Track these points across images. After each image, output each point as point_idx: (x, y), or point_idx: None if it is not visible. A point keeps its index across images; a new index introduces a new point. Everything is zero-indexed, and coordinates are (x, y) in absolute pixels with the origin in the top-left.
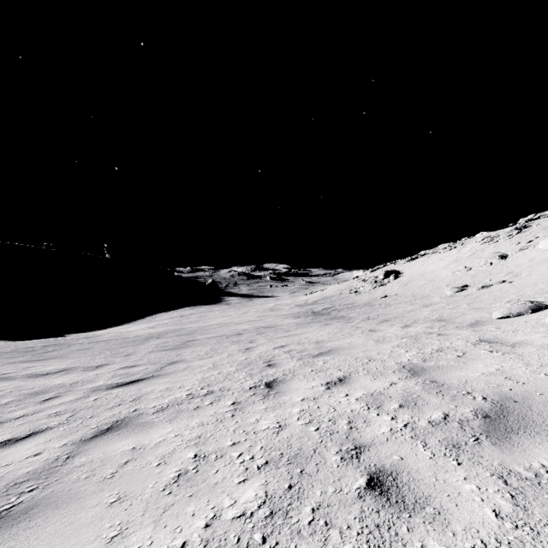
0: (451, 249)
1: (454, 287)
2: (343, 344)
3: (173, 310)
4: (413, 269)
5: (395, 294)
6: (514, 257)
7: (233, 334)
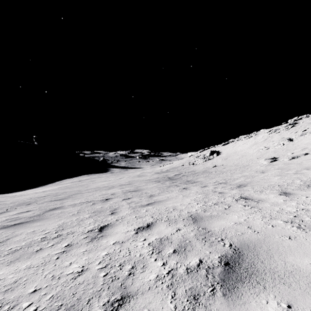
0: (249, 138)
1: (266, 158)
2: (242, 229)
3: (75, 177)
4: (227, 149)
5: (221, 165)
6: (298, 139)
7: (101, 199)
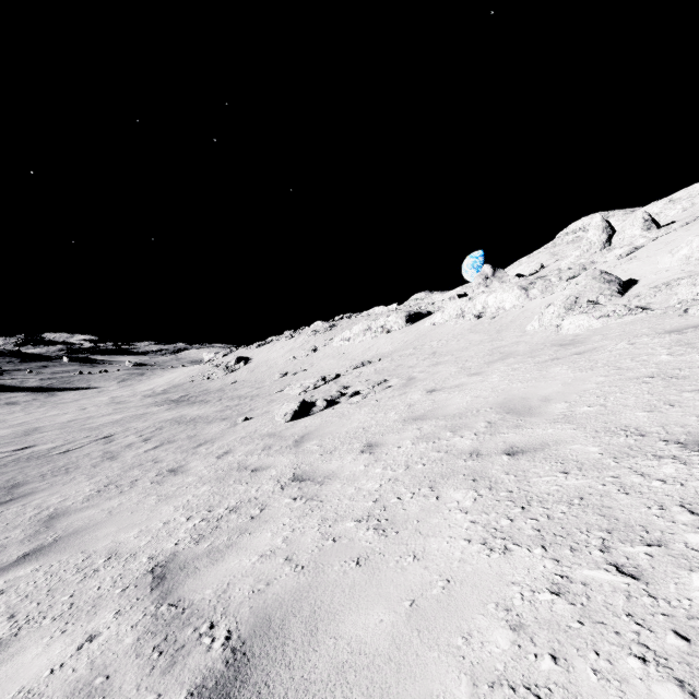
0: (291, 338)
1: (281, 374)
2: (209, 411)
3: None
4: (261, 355)
5: (243, 380)
6: (320, 351)
7: (118, 420)
